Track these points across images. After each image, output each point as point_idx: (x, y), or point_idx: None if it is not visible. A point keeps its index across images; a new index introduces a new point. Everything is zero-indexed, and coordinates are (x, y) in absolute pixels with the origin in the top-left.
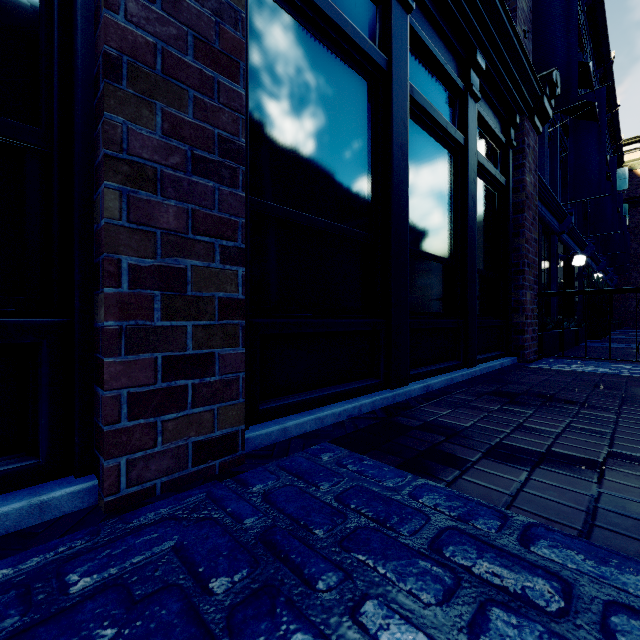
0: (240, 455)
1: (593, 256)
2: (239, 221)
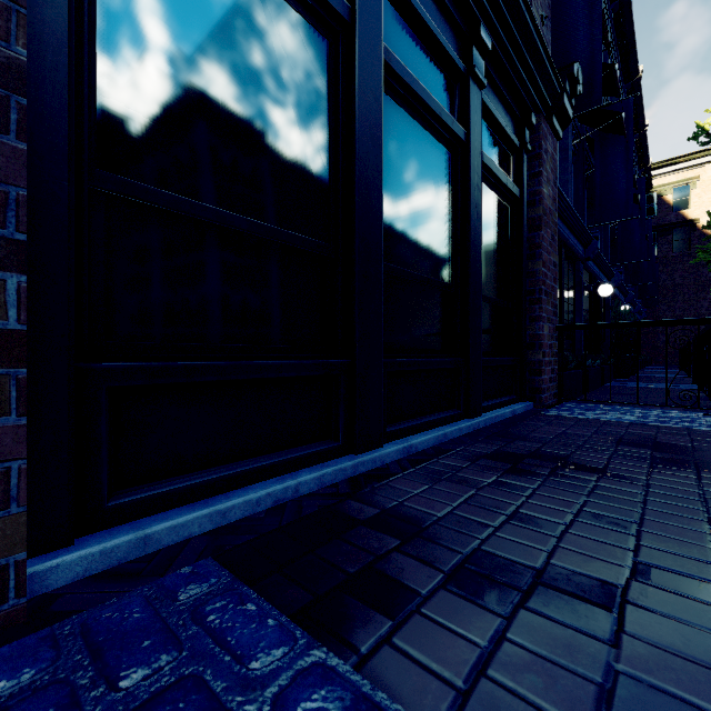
0: (12, 607)
1: (621, 286)
2: (10, 192)
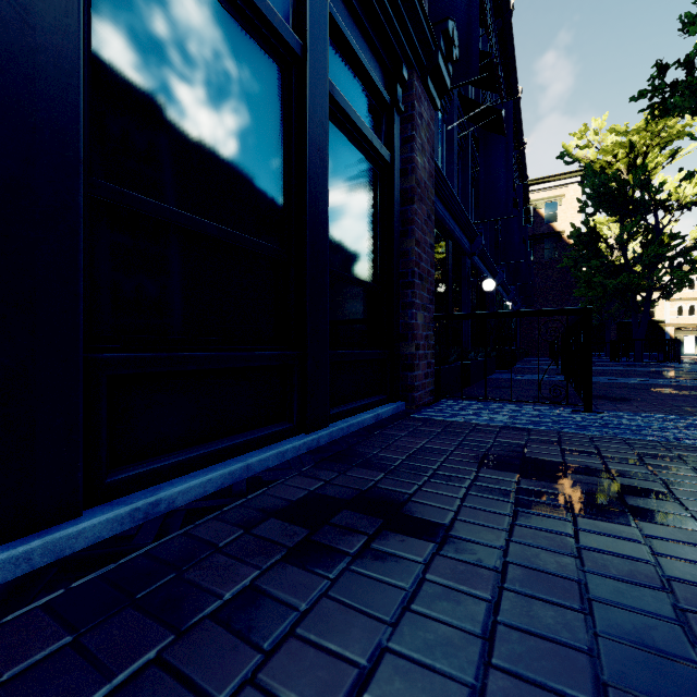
0: None
1: (504, 285)
2: None
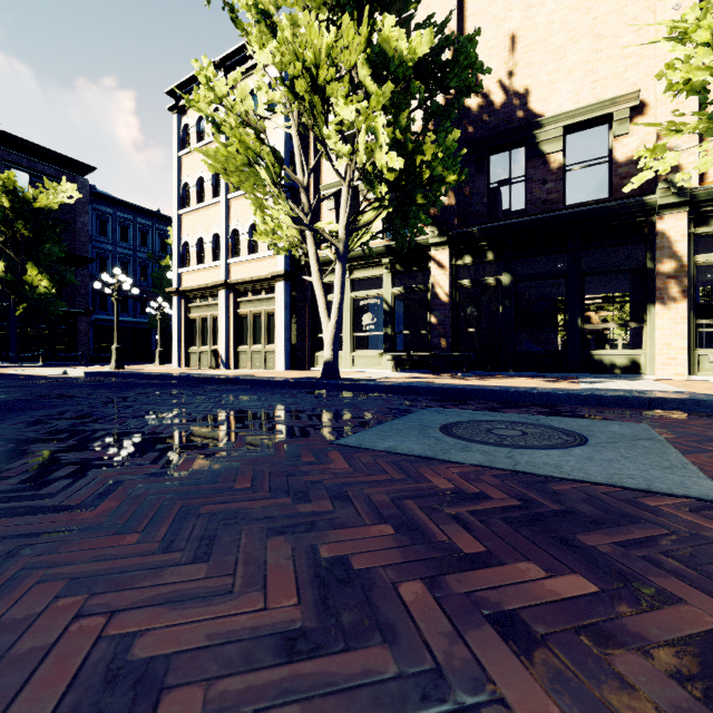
0: None
1: None
2: None
